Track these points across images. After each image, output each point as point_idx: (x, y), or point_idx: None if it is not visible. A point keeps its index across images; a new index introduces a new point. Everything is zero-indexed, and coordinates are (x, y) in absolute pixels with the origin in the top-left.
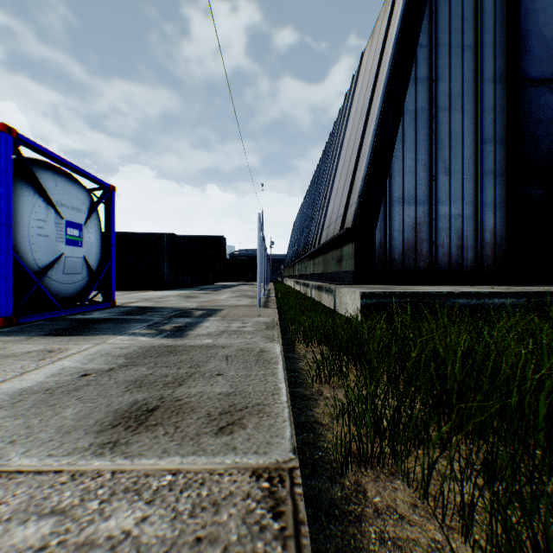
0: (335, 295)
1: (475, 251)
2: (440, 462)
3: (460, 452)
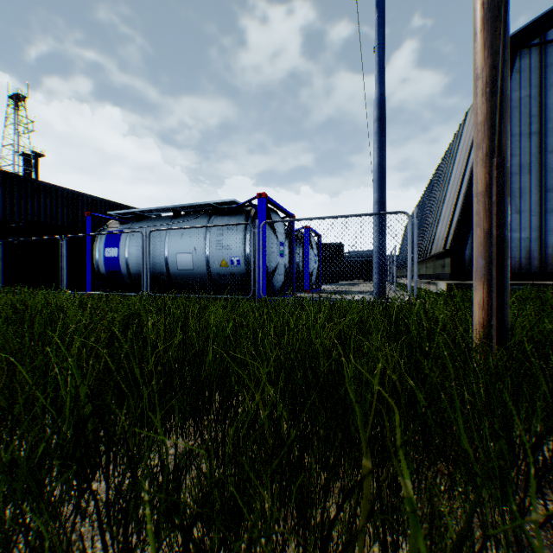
0: (436, 286)
1: (539, 260)
2: None
3: None
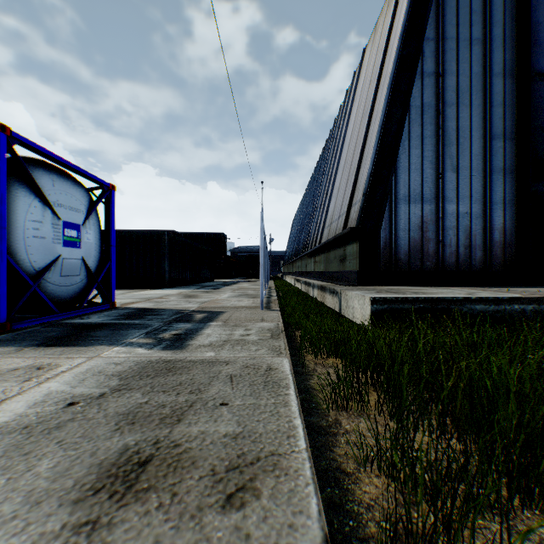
0: (341, 298)
1: (484, 251)
2: (505, 541)
3: (527, 522)
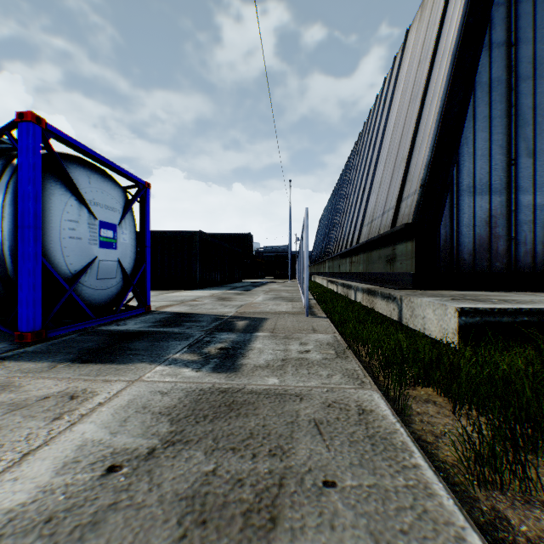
0: (401, 305)
1: None
2: None
3: None
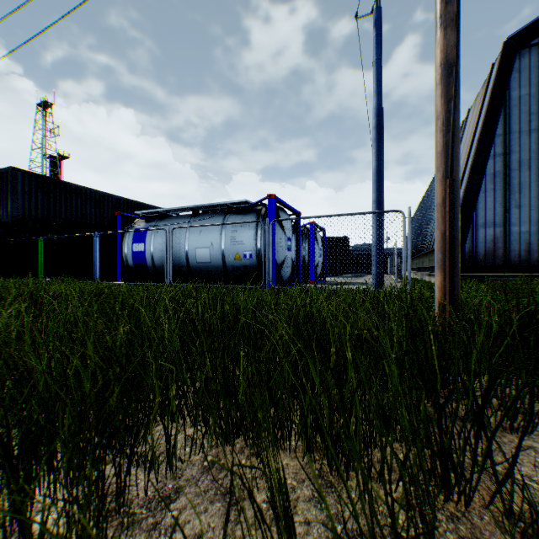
0: None
1: (538, 253)
2: None
3: None
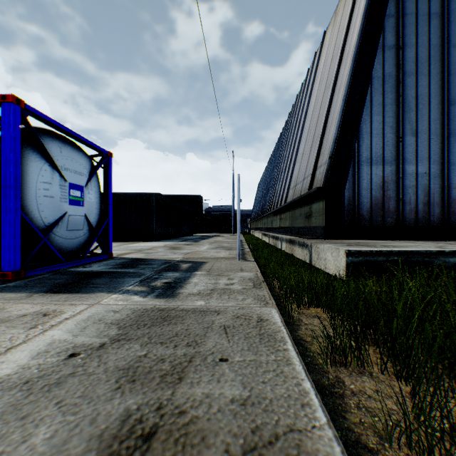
0: (311, 250)
1: (442, 208)
2: None
3: None
